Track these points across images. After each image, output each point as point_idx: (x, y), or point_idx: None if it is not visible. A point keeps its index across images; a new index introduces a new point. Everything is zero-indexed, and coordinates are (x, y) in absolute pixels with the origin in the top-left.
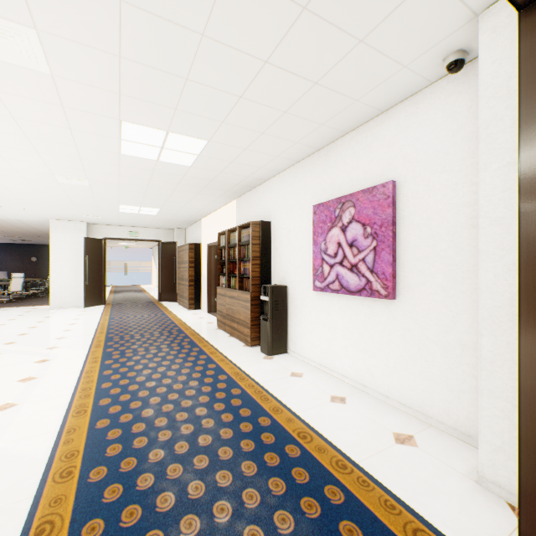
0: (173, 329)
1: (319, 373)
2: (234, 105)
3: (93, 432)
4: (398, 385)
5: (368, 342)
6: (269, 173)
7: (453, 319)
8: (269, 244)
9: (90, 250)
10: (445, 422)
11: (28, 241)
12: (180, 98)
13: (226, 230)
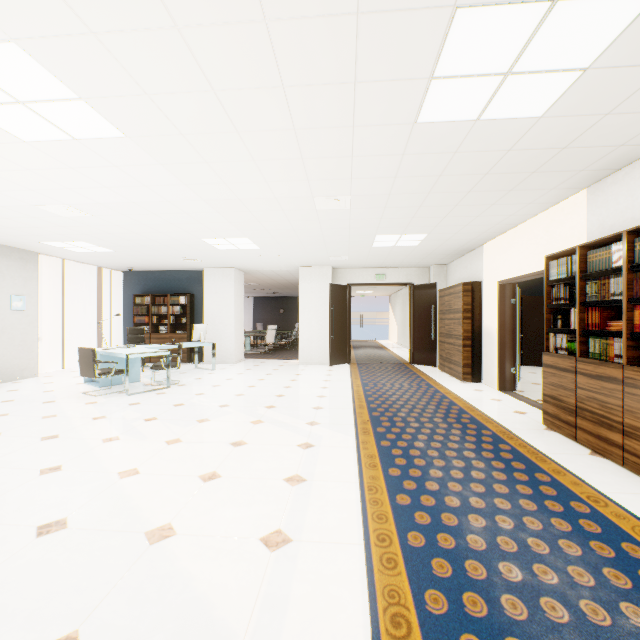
0: (462, 417)
1: None
2: None
3: None
4: None
5: None
6: None
7: None
8: None
9: (335, 299)
10: None
11: (277, 294)
12: None
13: (575, 247)
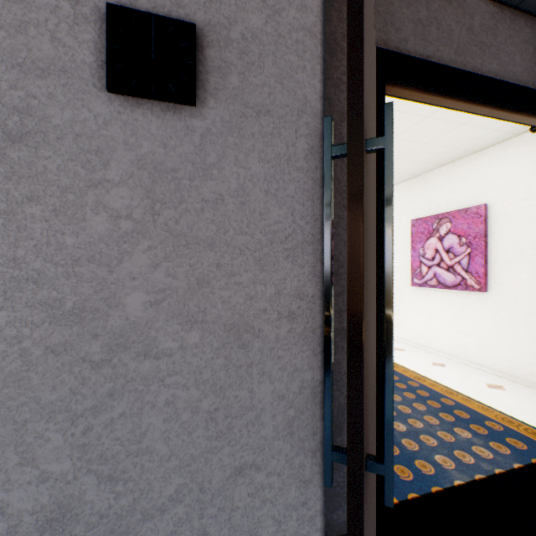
0: None
1: (418, 350)
2: None
3: None
4: (489, 356)
5: (463, 325)
6: None
7: (535, 305)
8: None
9: None
10: (529, 380)
11: None
12: None
13: None
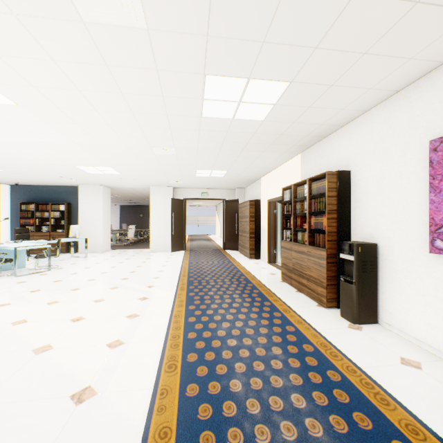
0: (240, 278)
1: None
2: (339, 13)
3: (183, 401)
4: None
5: None
6: (349, 116)
7: None
8: (347, 196)
9: (175, 208)
10: None
11: (138, 203)
12: (271, 21)
13: (292, 185)
